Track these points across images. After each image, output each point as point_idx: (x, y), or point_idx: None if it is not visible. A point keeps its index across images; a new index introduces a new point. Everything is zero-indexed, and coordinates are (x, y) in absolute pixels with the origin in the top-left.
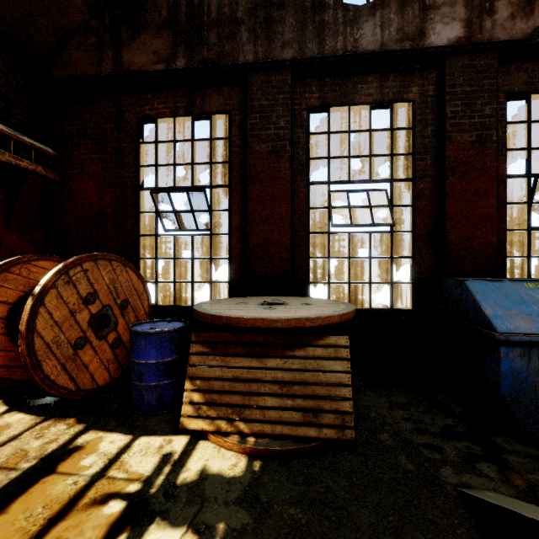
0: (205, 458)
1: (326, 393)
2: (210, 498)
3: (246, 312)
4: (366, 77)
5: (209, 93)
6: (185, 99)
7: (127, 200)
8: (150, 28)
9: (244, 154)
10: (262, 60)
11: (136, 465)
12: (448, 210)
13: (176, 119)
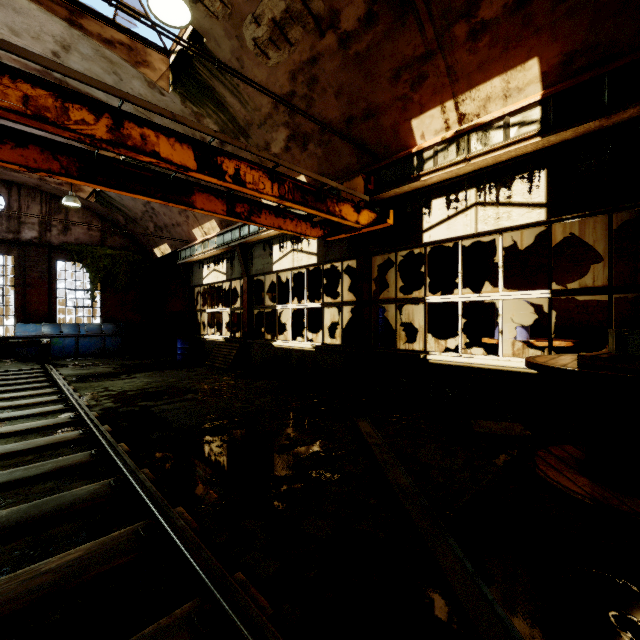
0: None
1: None
2: None
3: None
4: None
5: None
6: None
7: None
8: None
9: None
10: None
11: None
12: (28, 300)
13: None
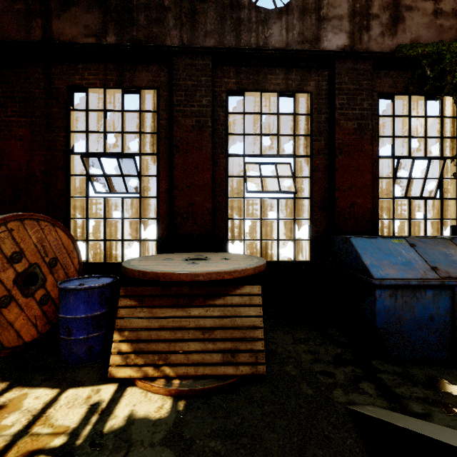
0: (132, 404)
1: (242, 336)
2: (137, 442)
3: (171, 268)
4: (275, 69)
5: (138, 69)
6: (115, 73)
7: (57, 162)
8: (80, 3)
9: (171, 127)
10: (187, 45)
11: (63, 418)
12: (337, 182)
13: (106, 90)
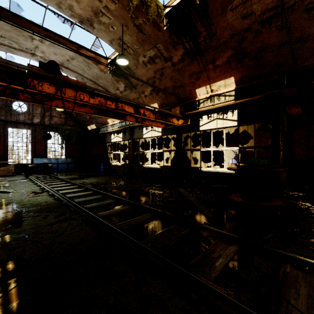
0: None
1: (11, 170)
2: None
3: None
4: (21, 124)
5: None
6: None
7: None
8: None
9: None
10: None
11: None
12: (36, 148)
13: None
